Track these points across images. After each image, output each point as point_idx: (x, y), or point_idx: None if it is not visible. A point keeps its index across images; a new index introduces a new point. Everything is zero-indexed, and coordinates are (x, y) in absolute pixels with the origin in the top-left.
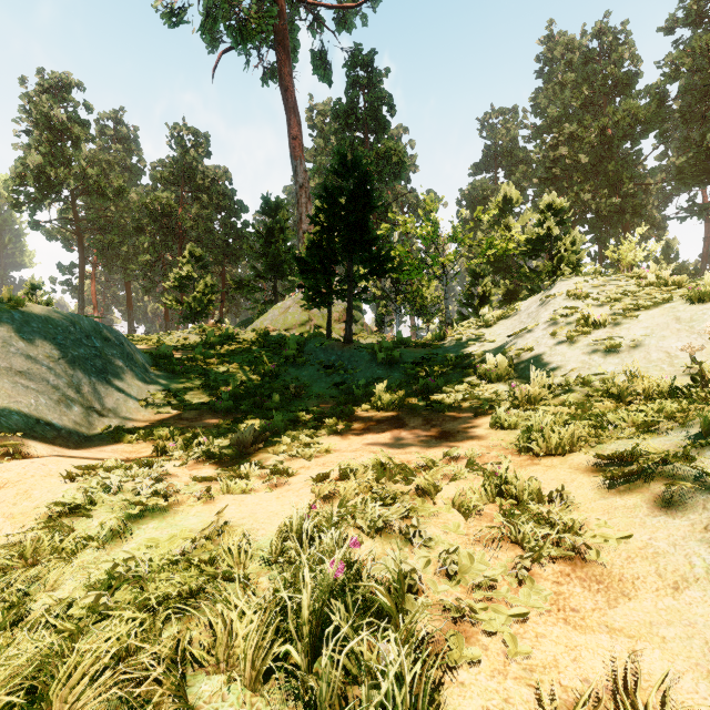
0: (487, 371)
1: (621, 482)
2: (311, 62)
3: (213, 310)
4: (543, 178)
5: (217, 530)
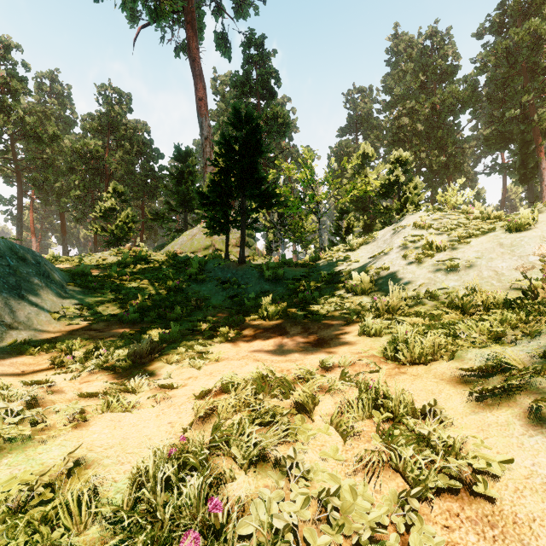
0: (353, 286)
1: (487, 394)
2: (214, 41)
3: (135, 236)
4: (391, 140)
5: (75, 467)
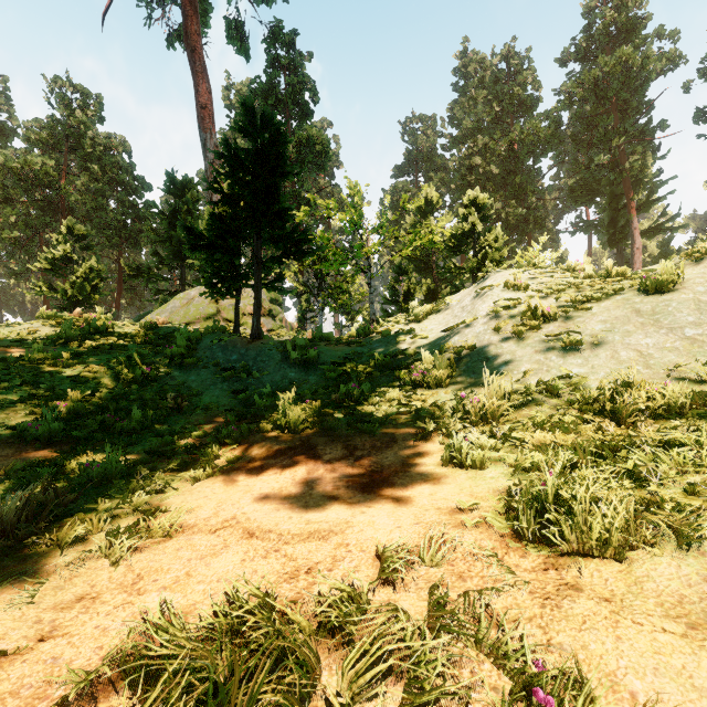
0: (424, 373)
1: None
2: (225, 30)
3: (110, 301)
4: (459, 184)
5: None
